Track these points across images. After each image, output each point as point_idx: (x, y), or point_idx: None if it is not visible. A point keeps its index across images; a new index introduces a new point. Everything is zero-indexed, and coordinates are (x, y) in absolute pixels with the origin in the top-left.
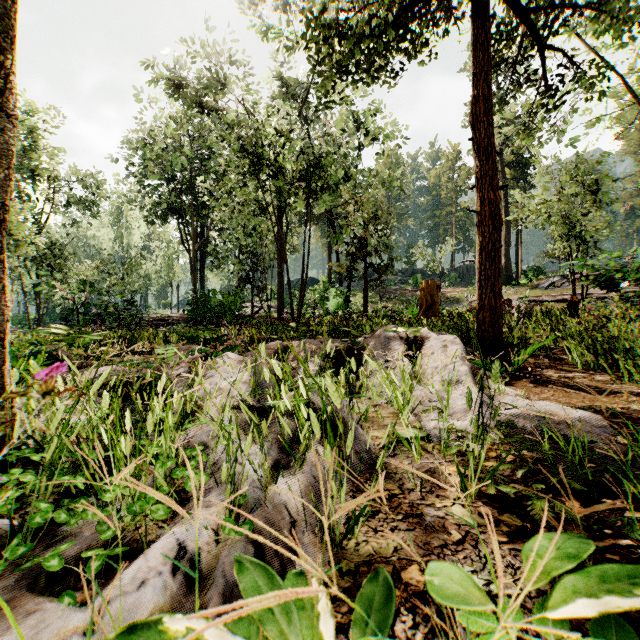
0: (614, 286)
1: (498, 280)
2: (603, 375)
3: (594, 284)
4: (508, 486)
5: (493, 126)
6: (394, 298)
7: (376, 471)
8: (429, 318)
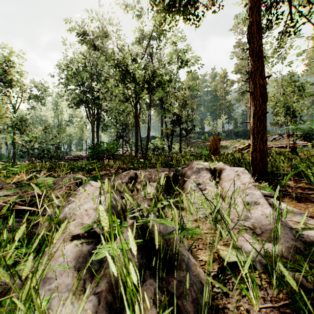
0: (312, 139)
1: (265, 133)
2: None
3: (301, 138)
4: None
5: (261, 40)
6: (194, 146)
7: None
8: (215, 156)
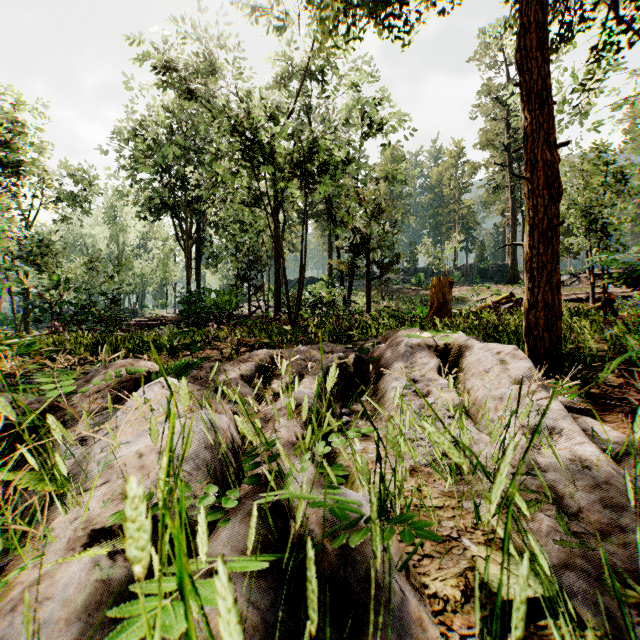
0: None
1: (556, 269)
2: None
3: (620, 281)
4: None
5: (548, 64)
6: (396, 297)
7: None
8: (441, 318)
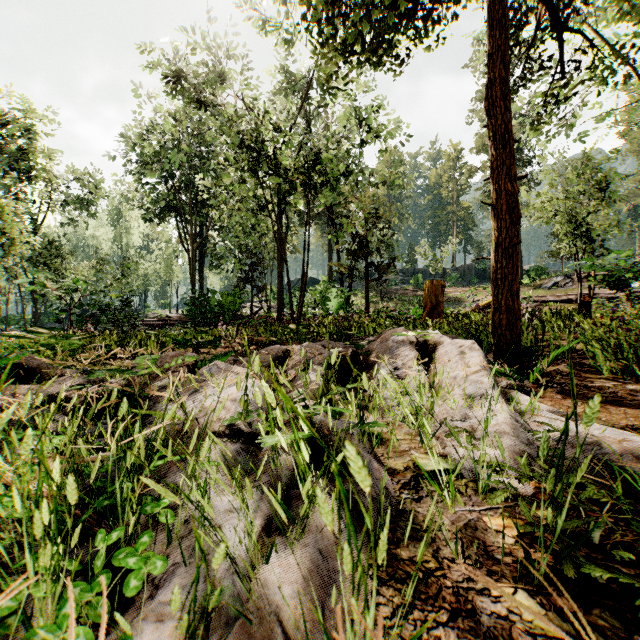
0: (624, 286)
1: (516, 279)
2: (635, 384)
3: (603, 284)
4: (594, 567)
5: (510, 112)
6: (395, 298)
7: (400, 526)
8: (433, 319)
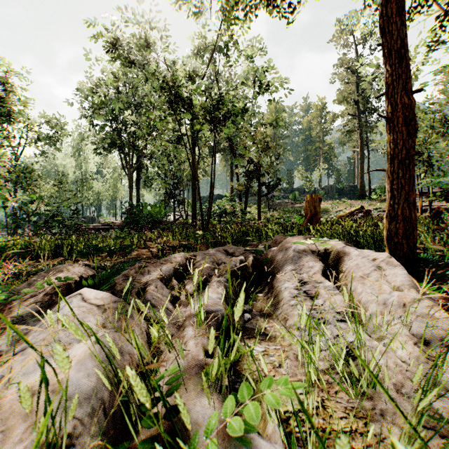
0: None
1: (412, 189)
2: None
3: (442, 198)
4: None
5: (406, 27)
6: (279, 209)
7: None
8: (313, 225)
